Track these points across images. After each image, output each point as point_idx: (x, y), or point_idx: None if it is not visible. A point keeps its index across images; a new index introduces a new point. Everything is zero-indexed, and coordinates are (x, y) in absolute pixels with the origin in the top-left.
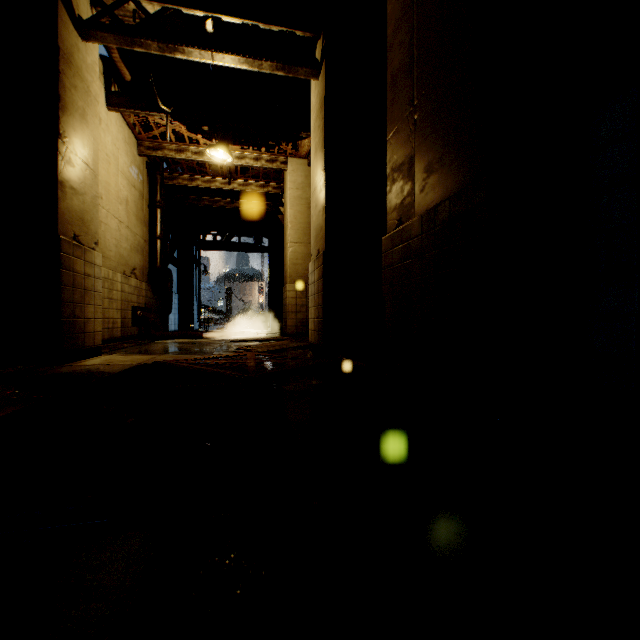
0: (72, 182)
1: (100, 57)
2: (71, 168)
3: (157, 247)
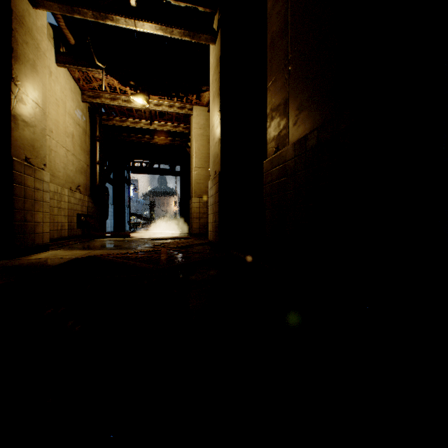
0: (24, 116)
1: (51, 25)
2: (23, 105)
3: (96, 170)
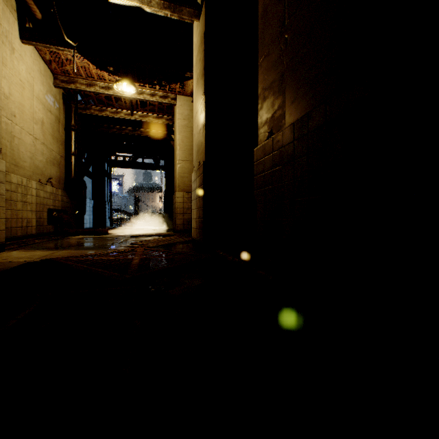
0: None
1: None
2: None
3: (71, 162)
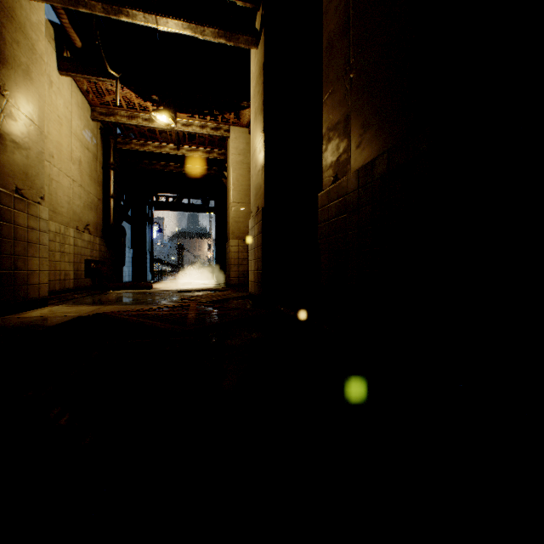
0: (14, 136)
1: (51, 23)
2: (12, 122)
3: (110, 205)
